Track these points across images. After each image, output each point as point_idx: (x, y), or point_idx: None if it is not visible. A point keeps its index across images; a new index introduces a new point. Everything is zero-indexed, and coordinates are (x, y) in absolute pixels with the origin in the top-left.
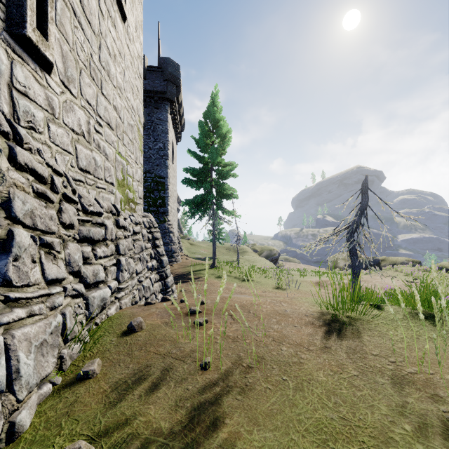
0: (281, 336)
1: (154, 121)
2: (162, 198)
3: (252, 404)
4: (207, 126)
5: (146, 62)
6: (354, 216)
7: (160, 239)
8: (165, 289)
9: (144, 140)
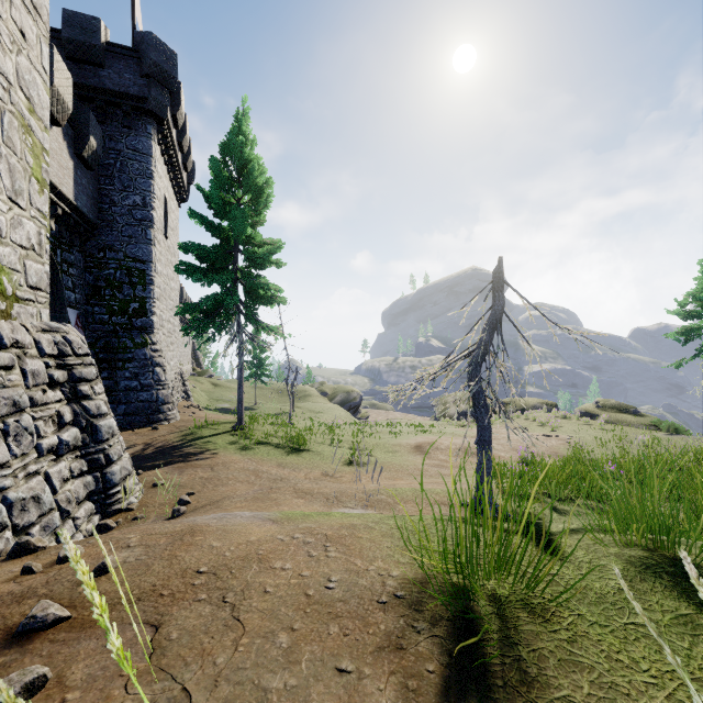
0: None
1: (123, 151)
2: (140, 301)
3: None
4: (227, 170)
5: (106, 34)
6: (481, 333)
7: (96, 381)
8: (103, 489)
9: (100, 187)
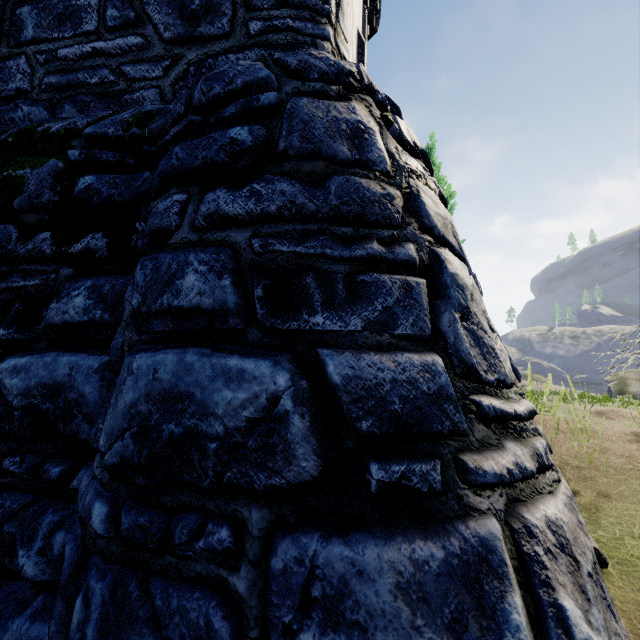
0: (603, 448)
1: None
2: None
3: (600, 489)
4: None
5: None
6: None
7: None
8: None
9: None
